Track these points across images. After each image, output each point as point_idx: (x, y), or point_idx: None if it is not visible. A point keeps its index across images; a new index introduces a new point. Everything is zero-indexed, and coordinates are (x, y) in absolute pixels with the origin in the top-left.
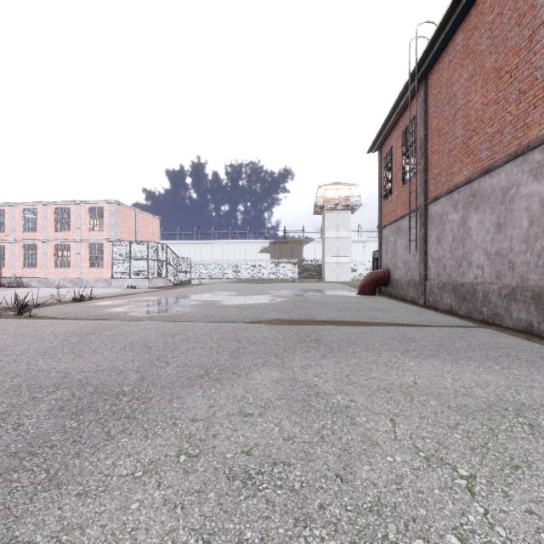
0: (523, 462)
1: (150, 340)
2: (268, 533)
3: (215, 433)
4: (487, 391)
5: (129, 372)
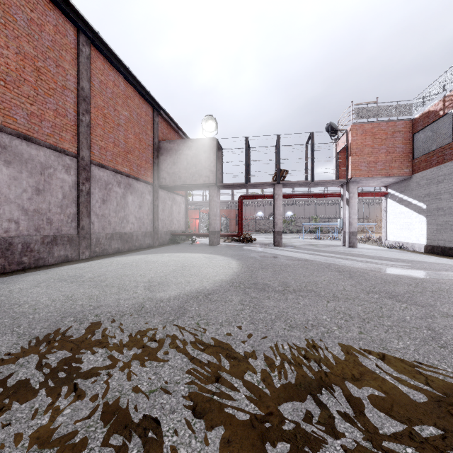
0: (120, 275)
1: (320, 347)
2: (190, 272)
3: (199, 279)
4: (65, 285)
5: (262, 297)
